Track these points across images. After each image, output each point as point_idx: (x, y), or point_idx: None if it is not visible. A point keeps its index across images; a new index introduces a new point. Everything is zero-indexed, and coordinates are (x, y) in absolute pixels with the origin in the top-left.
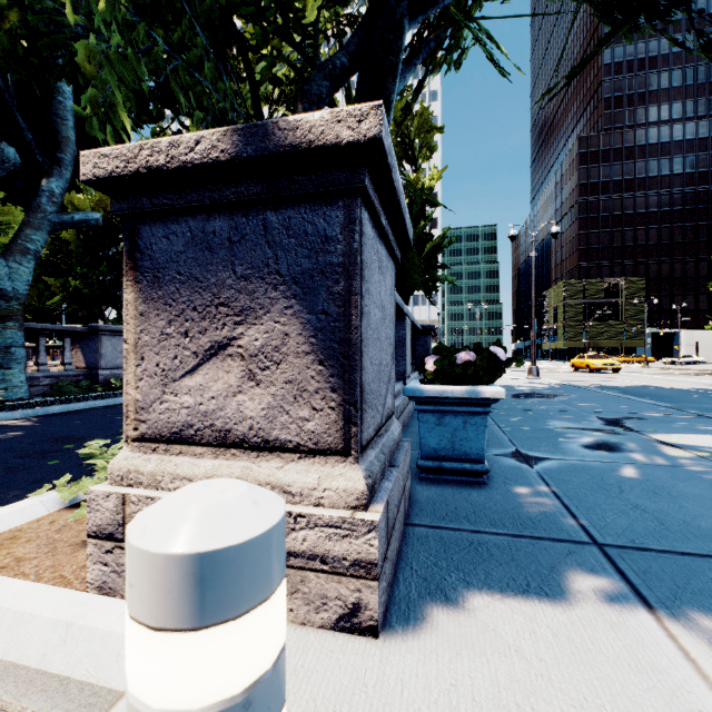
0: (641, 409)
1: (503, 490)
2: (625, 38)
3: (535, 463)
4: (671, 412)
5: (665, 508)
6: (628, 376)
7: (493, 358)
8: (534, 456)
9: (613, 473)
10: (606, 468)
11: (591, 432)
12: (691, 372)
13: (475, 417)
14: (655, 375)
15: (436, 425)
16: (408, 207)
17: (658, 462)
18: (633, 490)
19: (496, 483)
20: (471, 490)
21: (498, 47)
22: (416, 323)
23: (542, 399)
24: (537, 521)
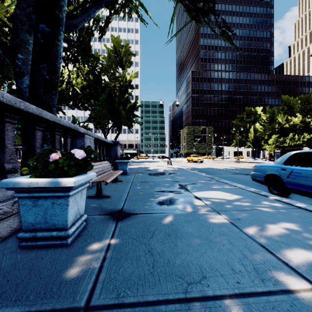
0: (198, 179)
1: (75, 248)
2: (197, 24)
3: (122, 218)
4: (209, 179)
5: (165, 249)
6: (205, 164)
7: (83, 158)
8: (126, 213)
9: (158, 221)
10: (158, 218)
11: (169, 193)
12: (225, 162)
13: (60, 199)
14: (214, 163)
15: (32, 206)
16: (120, 87)
17: (186, 210)
18: (159, 234)
19: (78, 241)
20: (50, 252)
21: (146, 12)
22: (104, 139)
23: (163, 176)
24: (65, 284)
